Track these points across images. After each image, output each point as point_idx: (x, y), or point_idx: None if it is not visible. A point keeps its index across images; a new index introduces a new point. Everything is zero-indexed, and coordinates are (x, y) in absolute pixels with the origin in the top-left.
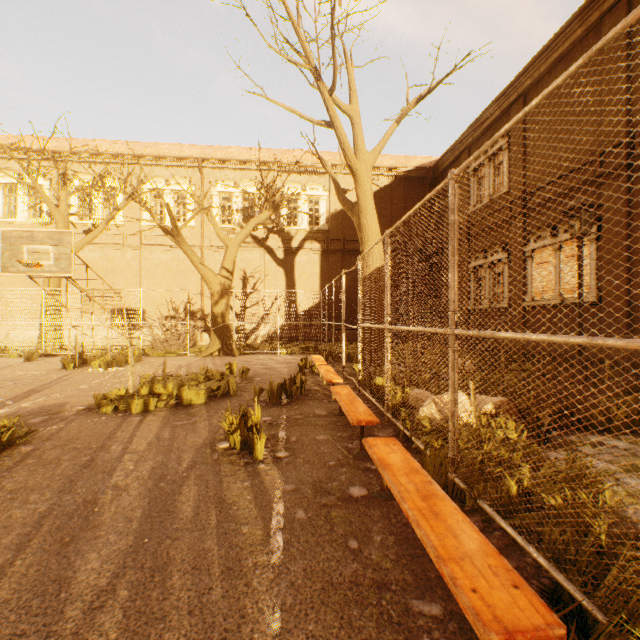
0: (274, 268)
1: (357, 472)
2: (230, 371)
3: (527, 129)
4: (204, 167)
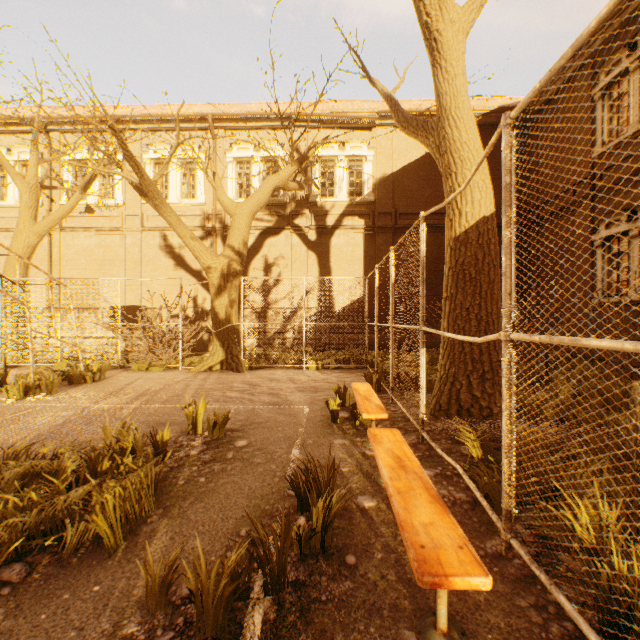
0: (304, 253)
1: None
2: (191, 421)
3: None
4: (216, 128)
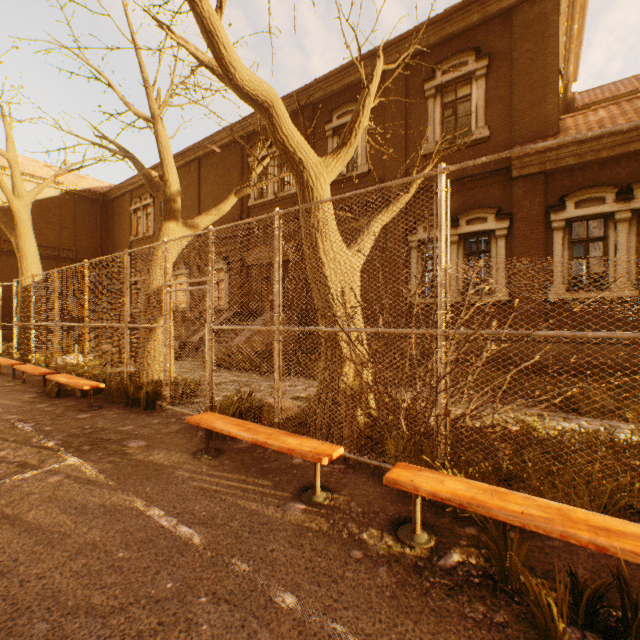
0: None
1: (12, 382)
2: None
3: None
4: None
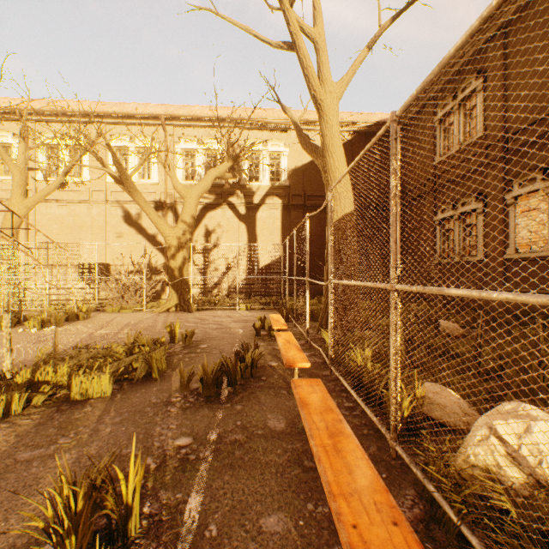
0: (236, 223)
1: None
2: (171, 335)
3: (508, 64)
4: (167, 124)
